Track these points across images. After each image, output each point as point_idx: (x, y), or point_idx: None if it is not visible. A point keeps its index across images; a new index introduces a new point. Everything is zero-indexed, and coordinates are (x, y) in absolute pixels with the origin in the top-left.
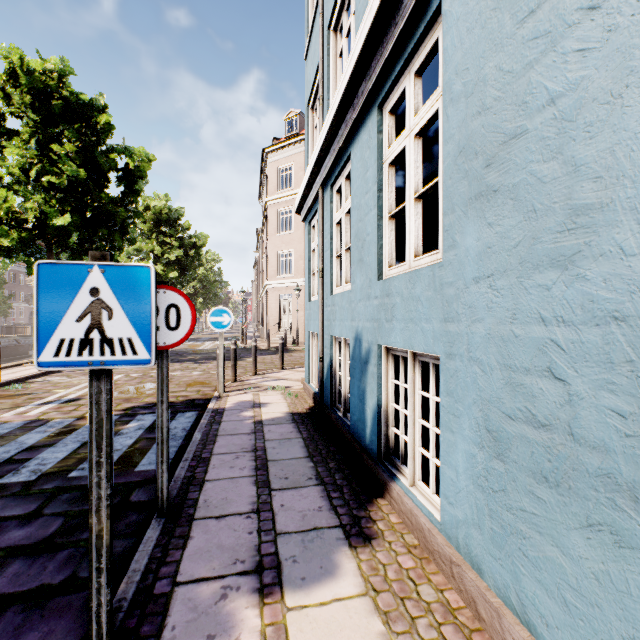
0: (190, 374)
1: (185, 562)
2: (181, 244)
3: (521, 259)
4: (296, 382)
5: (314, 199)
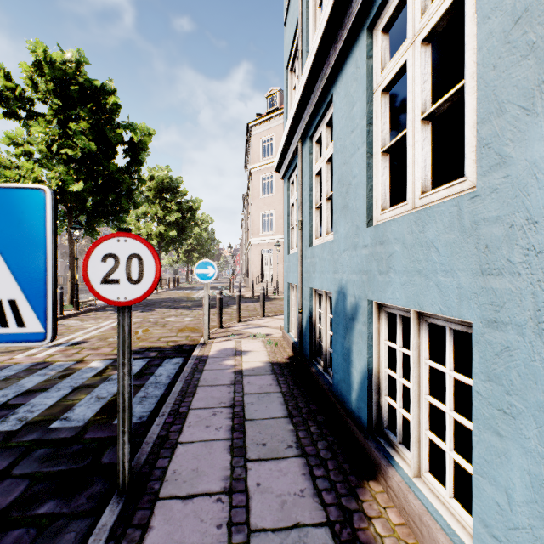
0: (182, 320)
1: None
2: (179, 208)
3: None
4: (276, 330)
5: (293, 154)
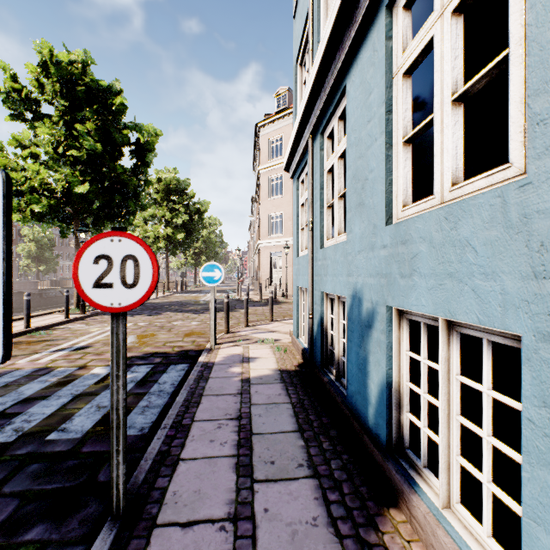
0: (189, 324)
1: None
2: (187, 210)
3: None
4: (285, 335)
5: (303, 151)
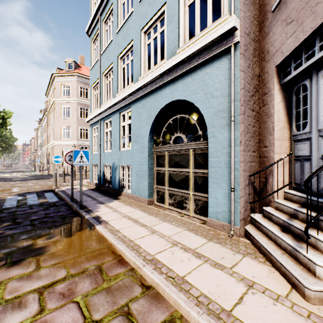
0: (28, 184)
1: (84, 204)
2: None
3: (140, 151)
4: (85, 183)
5: (96, 121)
